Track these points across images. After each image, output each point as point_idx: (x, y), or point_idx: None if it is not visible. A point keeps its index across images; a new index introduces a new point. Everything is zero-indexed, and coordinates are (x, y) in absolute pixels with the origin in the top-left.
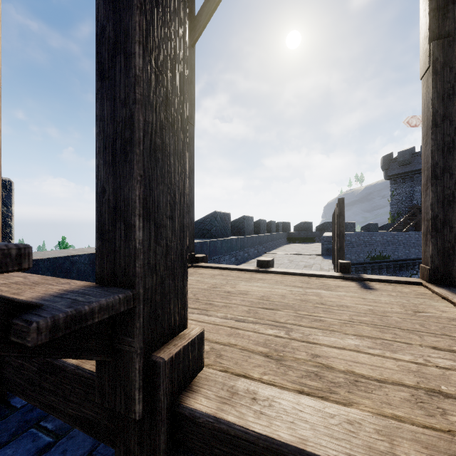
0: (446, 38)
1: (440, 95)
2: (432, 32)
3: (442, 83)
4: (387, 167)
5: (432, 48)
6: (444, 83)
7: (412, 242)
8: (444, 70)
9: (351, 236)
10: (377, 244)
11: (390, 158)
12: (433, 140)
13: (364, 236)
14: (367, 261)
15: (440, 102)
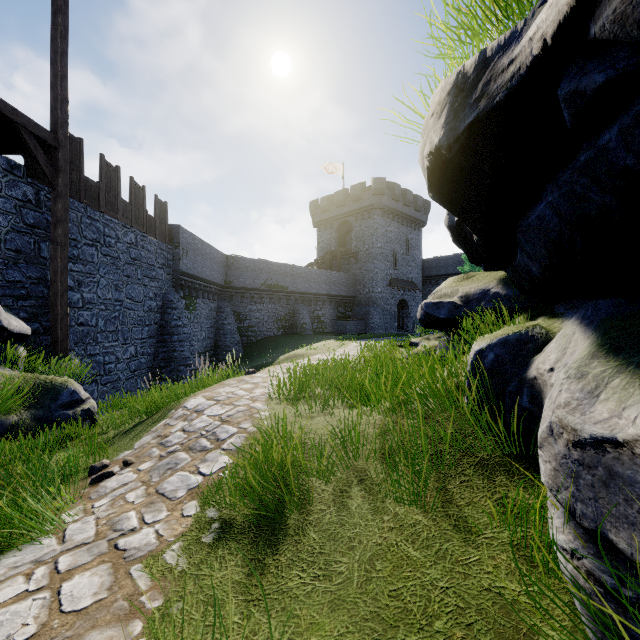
0: (56, 27)
1: (54, 52)
2: (52, 22)
3: (54, 46)
4: (314, 214)
5: (51, 29)
6: (55, 46)
7: (313, 278)
8: (55, 40)
9: (243, 260)
10: (274, 273)
11: (316, 204)
12: (51, 71)
13: (258, 263)
14: (261, 288)
15: (54, 55)
